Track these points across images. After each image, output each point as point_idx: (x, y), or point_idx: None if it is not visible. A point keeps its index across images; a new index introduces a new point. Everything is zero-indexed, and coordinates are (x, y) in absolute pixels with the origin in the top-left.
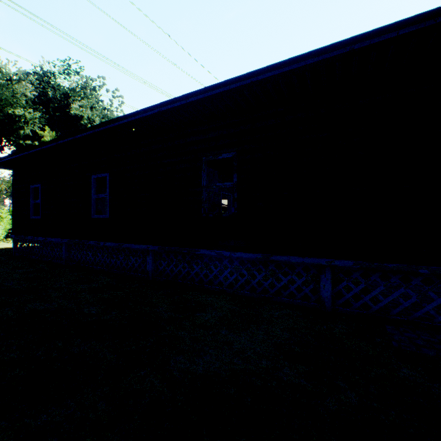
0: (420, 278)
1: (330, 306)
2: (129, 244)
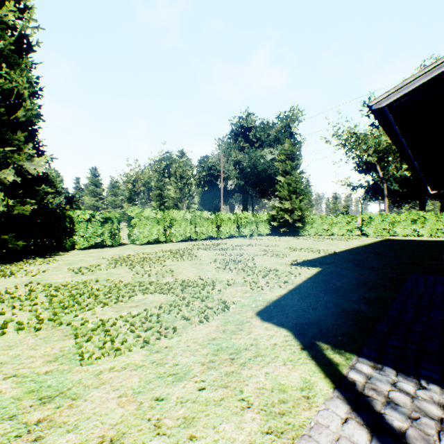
0: None
1: None
2: None
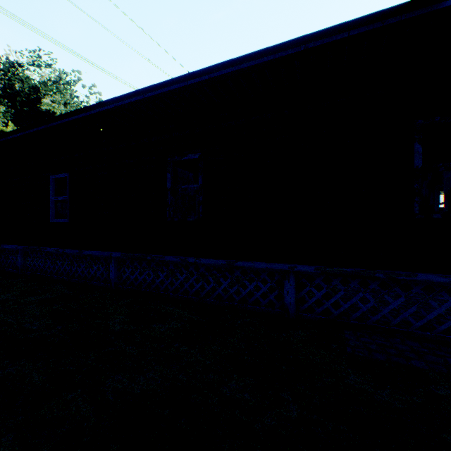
0: (377, 282)
1: (293, 312)
2: (91, 250)
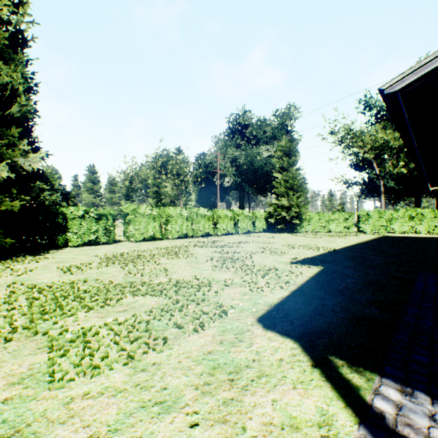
0: None
1: None
2: None
